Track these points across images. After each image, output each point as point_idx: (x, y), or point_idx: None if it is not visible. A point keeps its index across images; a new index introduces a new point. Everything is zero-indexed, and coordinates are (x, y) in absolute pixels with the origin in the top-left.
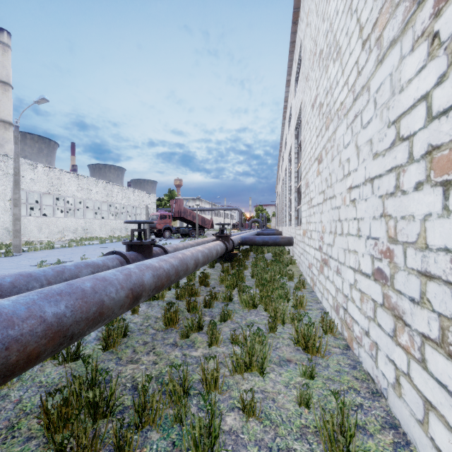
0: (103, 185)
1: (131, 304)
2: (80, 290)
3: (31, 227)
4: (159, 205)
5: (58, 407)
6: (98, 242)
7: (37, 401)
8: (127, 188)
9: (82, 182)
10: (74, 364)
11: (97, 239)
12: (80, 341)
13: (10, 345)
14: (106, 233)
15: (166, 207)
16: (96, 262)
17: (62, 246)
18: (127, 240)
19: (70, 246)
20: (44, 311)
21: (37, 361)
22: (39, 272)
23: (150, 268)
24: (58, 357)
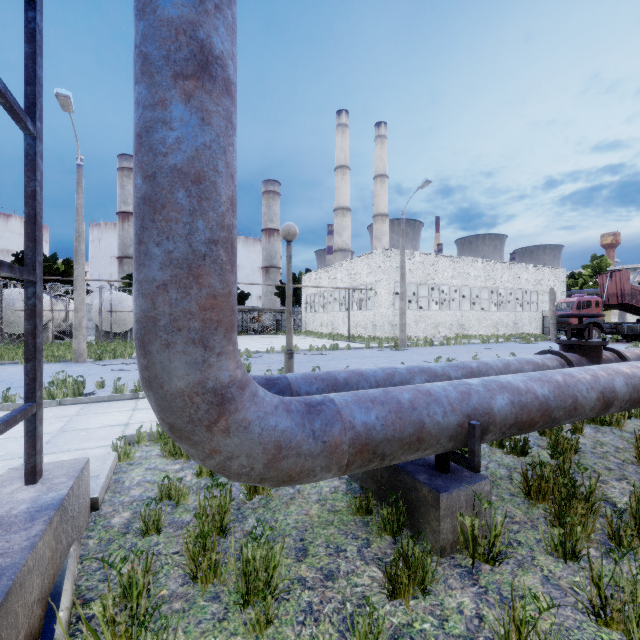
0: (482, 265)
1: (601, 409)
2: (554, 380)
3: (409, 322)
4: (571, 285)
5: (537, 478)
6: (478, 341)
7: (502, 473)
8: (516, 264)
9: (457, 265)
10: (522, 458)
11: (476, 337)
12: (527, 438)
13: (522, 407)
14: (487, 330)
15: (586, 287)
16: (534, 360)
17: (440, 343)
18: (560, 338)
19: (448, 344)
20: (535, 390)
21: (531, 429)
22: (491, 362)
23: (620, 374)
24: (503, 447)
